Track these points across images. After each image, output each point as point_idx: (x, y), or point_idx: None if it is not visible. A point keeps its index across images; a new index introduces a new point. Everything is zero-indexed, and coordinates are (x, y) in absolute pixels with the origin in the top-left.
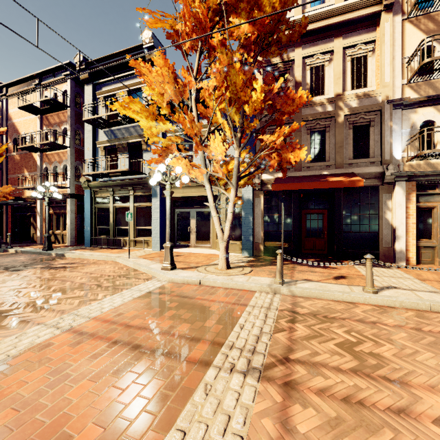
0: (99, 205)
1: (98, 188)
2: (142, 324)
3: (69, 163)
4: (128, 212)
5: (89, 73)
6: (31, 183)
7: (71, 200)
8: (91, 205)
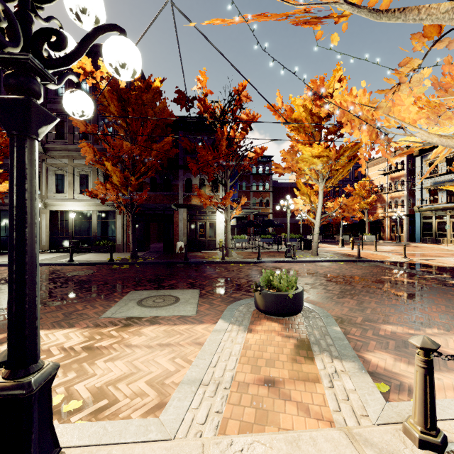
0: (425, 221)
1: (424, 211)
2: (453, 254)
3: (405, 199)
4: (447, 225)
5: (419, 151)
6: (381, 210)
7: (406, 218)
8: (420, 220)
